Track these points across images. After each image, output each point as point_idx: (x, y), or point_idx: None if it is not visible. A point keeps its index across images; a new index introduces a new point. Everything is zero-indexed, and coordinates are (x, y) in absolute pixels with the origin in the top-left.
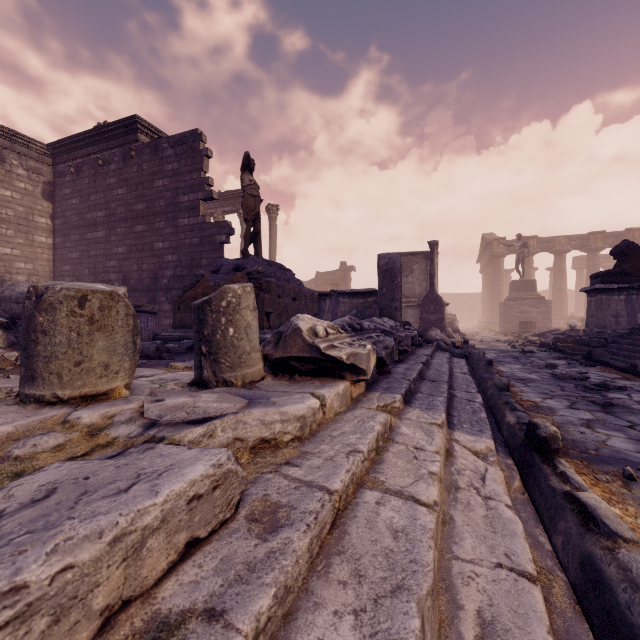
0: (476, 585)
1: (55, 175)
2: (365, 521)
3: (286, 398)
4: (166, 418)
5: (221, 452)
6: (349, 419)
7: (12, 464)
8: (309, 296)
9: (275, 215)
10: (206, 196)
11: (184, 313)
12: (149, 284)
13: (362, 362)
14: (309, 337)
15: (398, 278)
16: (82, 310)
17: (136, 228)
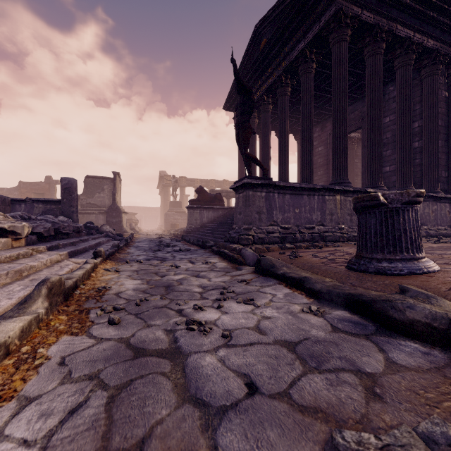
0: (38, 276)
1: None
2: None
3: None
4: None
5: None
6: (6, 251)
7: None
8: (1, 200)
9: None
10: None
11: None
12: None
13: (18, 230)
14: None
15: (75, 193)
16: None
17: None
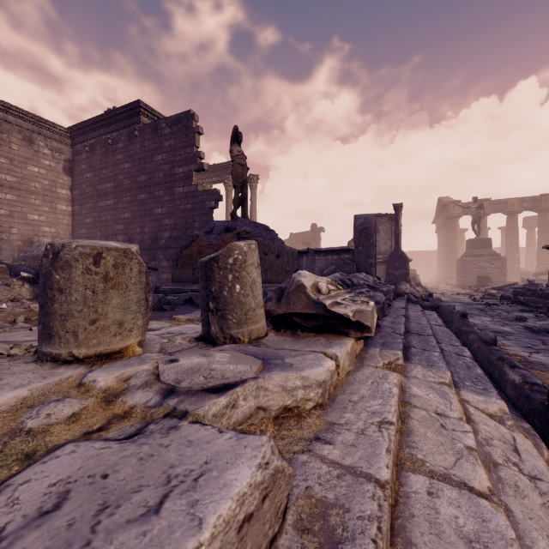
0: None
1: (73, 154)
2: (426, 523)
3: (300, 359)
4: (184, 384)
5: (263, 443)
6: (362, 380)
7: (23, 440)
8: (290, 254)
9: (255, 184)
10: (198, 168)
11: (181, 269)
12: (150, 244)
13: (367, 319)
14: (313, 294)
15: (373, 237)
16: (97, 268)
17: (139, 196)
